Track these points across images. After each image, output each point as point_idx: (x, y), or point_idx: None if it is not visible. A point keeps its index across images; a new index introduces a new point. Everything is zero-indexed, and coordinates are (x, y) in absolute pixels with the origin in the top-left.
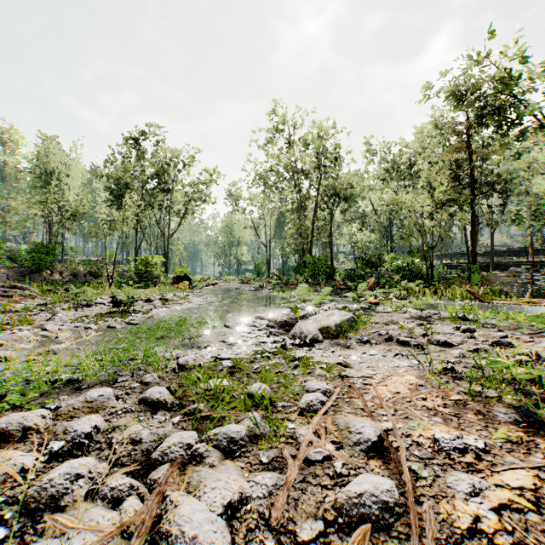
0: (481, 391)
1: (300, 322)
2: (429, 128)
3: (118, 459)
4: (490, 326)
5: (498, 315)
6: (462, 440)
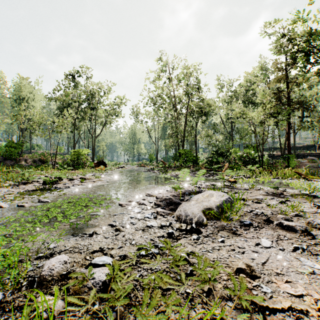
0: None
1: (184, 203)
2: (257, 69)
3: None
4: None
5: None
6: None
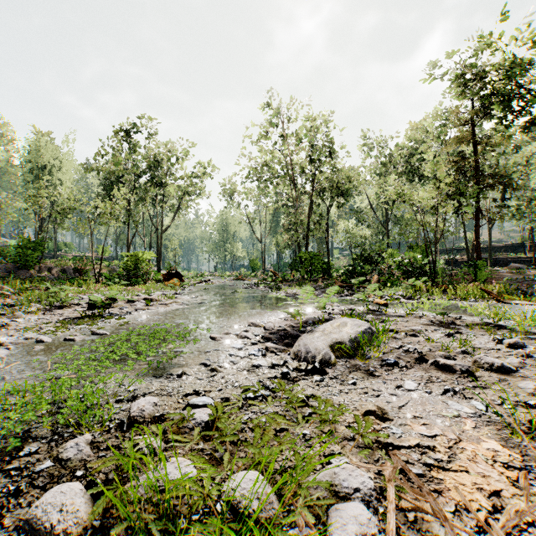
0: None
1: (304, 335)
2: (428, 120)
3: None
4: None
5: None
6: None
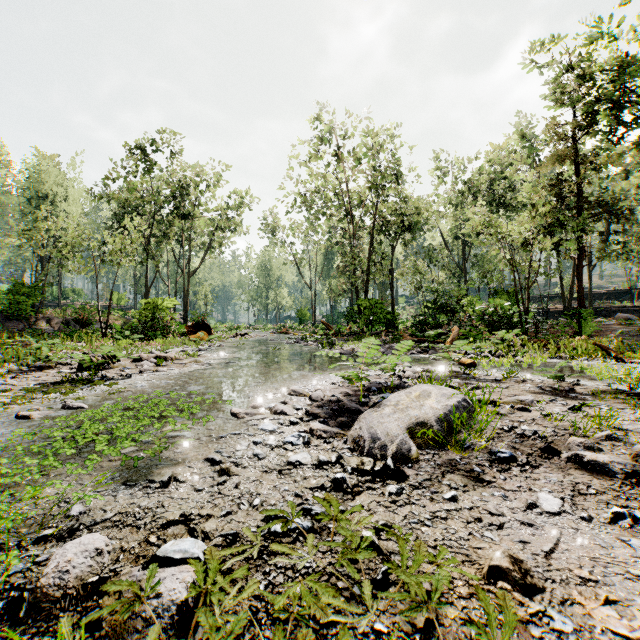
0: None
1: (368, 412)
2: (516, 137)
3: None
4: None
5: None
6: None
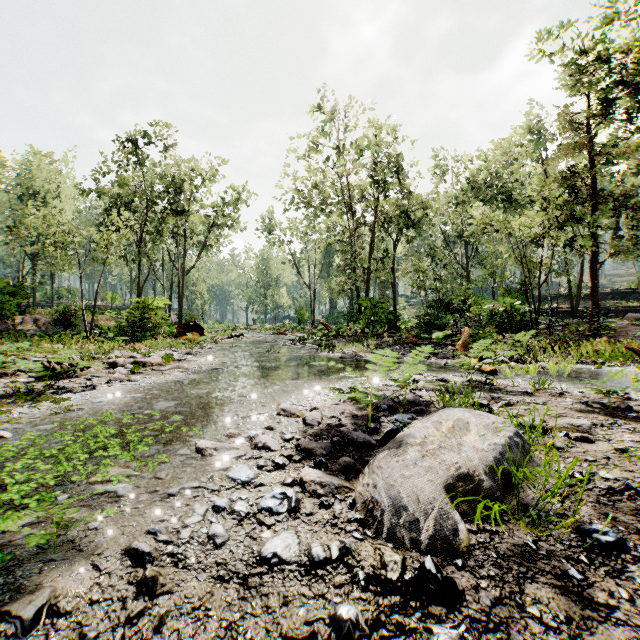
0: None
1: (385, 456)
2: (522, 131)
3: None
4: None
5: None
6: None
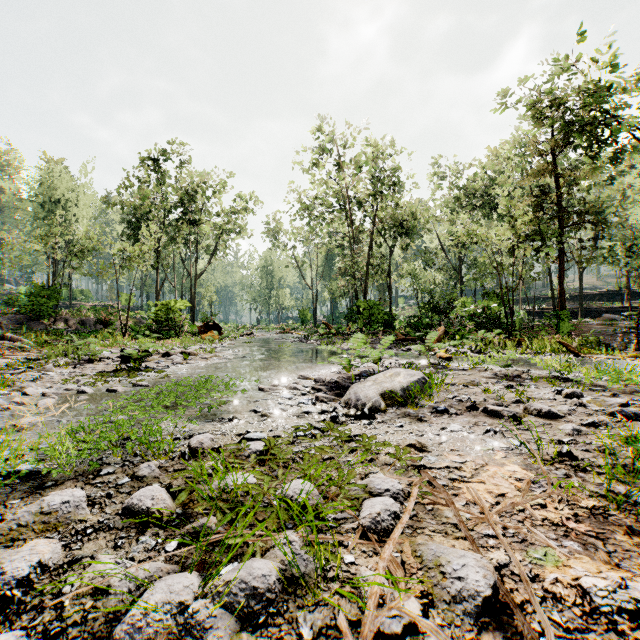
0: (625, 493)
1: (355, 384)
2: (507, 147)
3: (63, 630)
4: (600, 389)
5: (609, 375)
6: (628, 592)
